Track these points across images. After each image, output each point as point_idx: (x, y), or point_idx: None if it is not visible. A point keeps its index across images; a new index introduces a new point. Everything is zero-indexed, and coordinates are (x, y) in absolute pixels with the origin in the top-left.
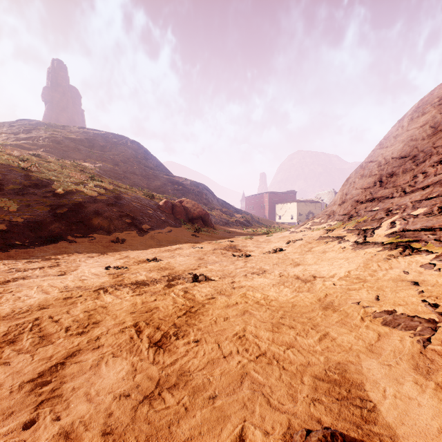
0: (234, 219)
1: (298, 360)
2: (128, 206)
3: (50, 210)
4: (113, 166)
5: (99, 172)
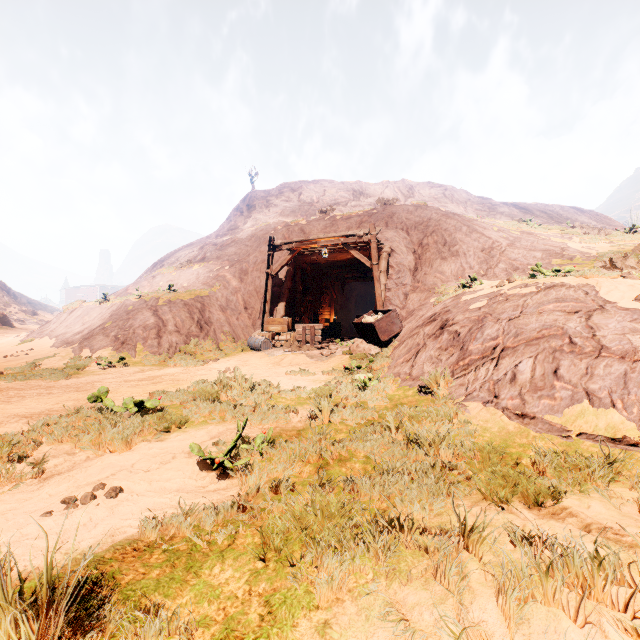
0: (38, 319)
1: None
2: None
3: None
4: None
5: None
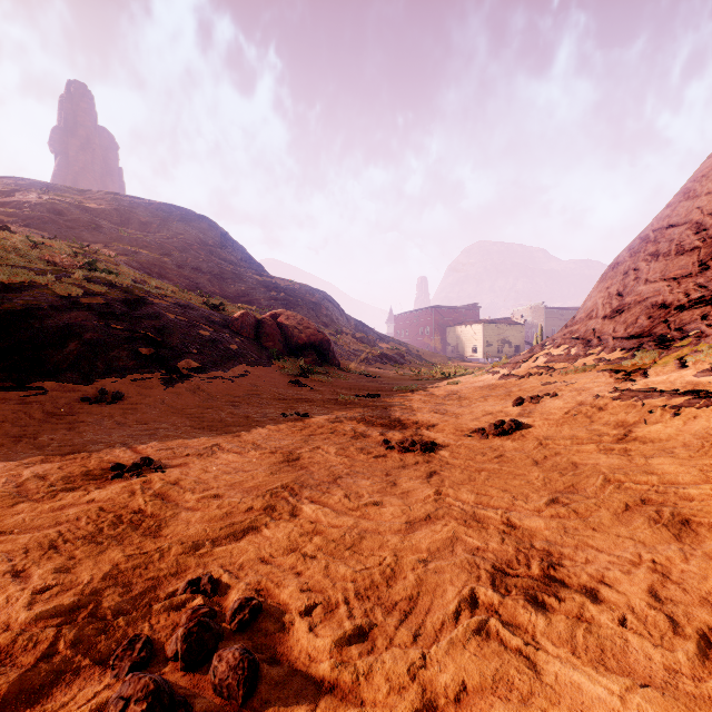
0: (377, 351)
1: None
2: (154, 319)
3: None
4: (160, 256)
5: (128, 264)
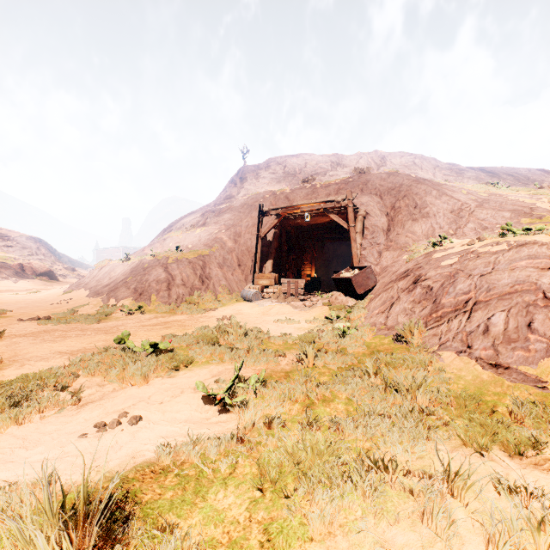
0: (76, 274)
1: None
2: None
3: None
4: None
5: None
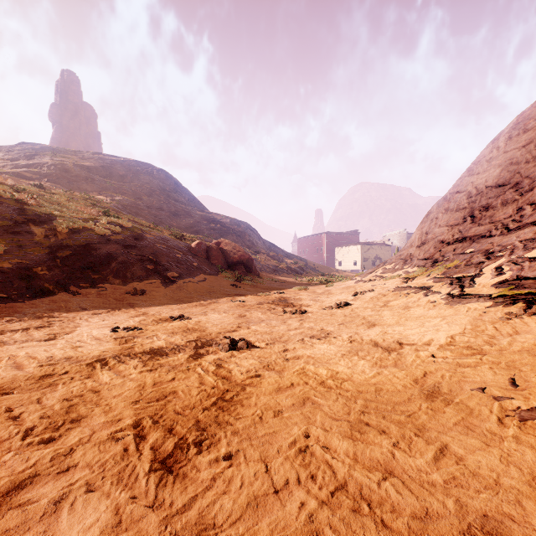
0: (284, 265)
1: (407, 505)
2: (150, 248)
3: (48, 253)
4: (135, 200)
5: (116, 207)
